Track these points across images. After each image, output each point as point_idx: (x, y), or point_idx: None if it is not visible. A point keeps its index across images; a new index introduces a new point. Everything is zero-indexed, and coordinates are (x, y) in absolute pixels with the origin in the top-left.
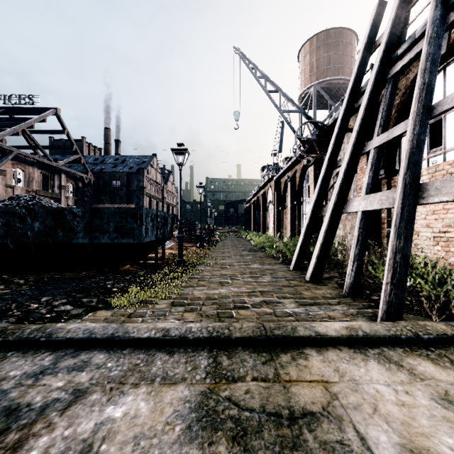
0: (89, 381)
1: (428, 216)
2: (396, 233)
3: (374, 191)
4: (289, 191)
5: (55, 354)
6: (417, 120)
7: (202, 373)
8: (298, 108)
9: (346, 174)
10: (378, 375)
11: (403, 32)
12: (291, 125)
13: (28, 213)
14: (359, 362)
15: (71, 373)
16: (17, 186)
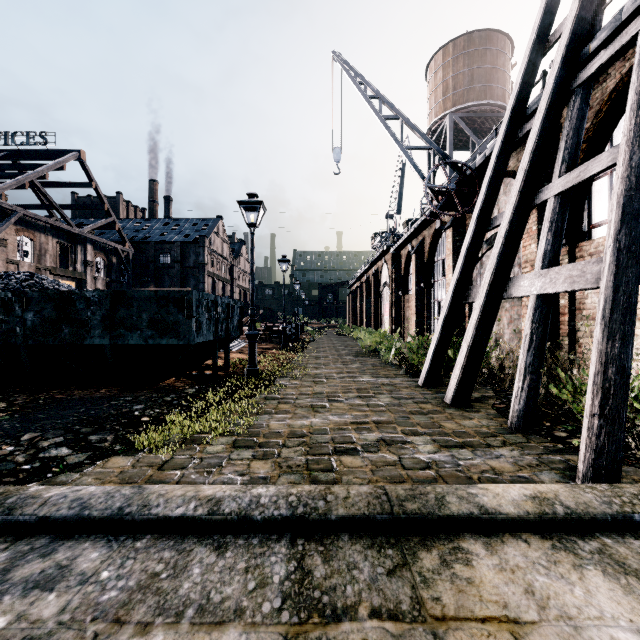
0: (58, 615)
1: (639, 303)
2: (606, 330)
3: (555, 263)
4: (414, 267)
5: (13, 549)
6: (636, 145)
7: (275, 597)
8: (429, 142)
9: (508, 237)
10: (612, 605)
11: (598, 16)
12: (419, 169)
13: (16, 299)
14: (567, 571)
15: (28, 595)
16: (23, 262)
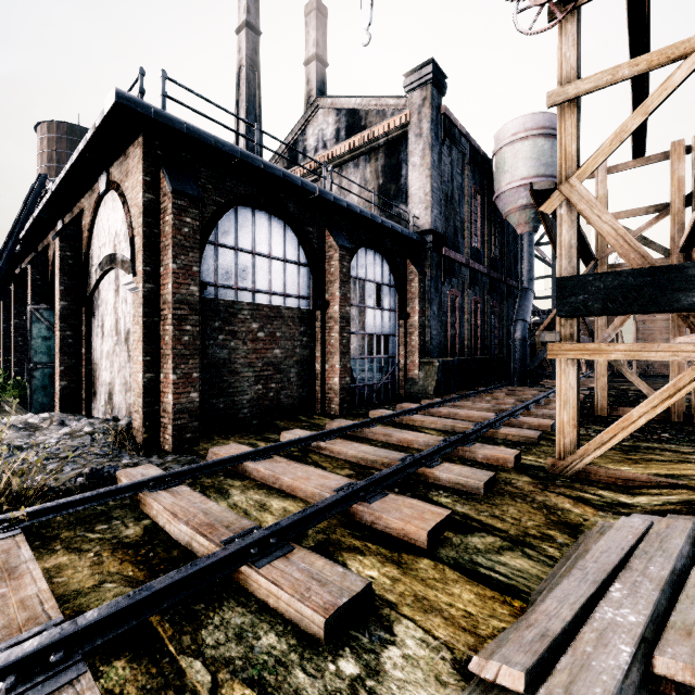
0: None
1: None
2: None
3: None
4: None
5: None
6: None
7: None
8: None
9: None
10: None
11: None
12: None
13: None
14: None
15: None
16: None
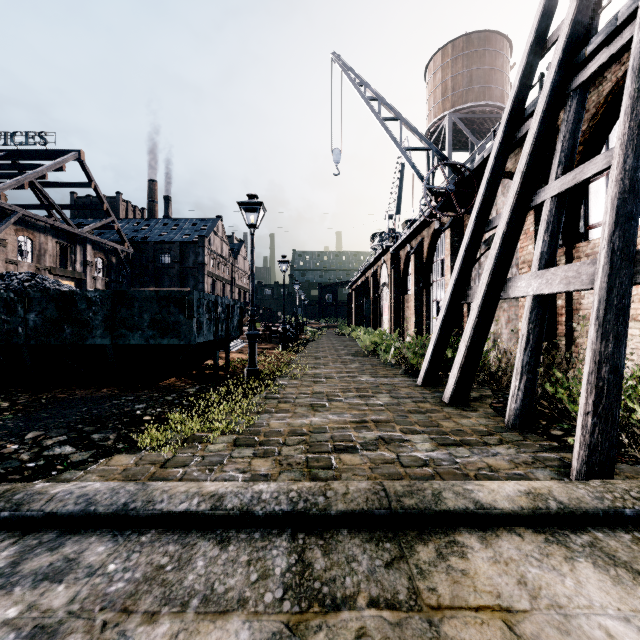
0: (67, 605)
1: (635, 304)
2: (600, 330)
3: (552, 264)
4: (413, 267)
5: (22, 543)
6: (630, 148)
7: (276, 588)
8: (427, 143)
9: (506, 238)
10: (601, 595)
11: (594, 20)
12: (418, 170)
13: (18, 300)
14: (559, 563)
15: (38, 586)
16: (22, 262)
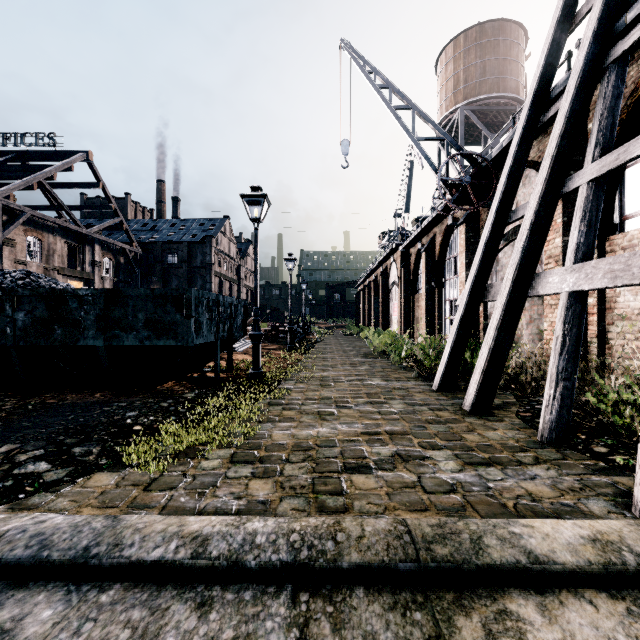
0: None
1: None
2: None
3: (590, 256)
4: (424, 265)
5: None
6: None
7: None
8: (442, 133)
9: (534, 229)
10: None
11: None
12: (431, 161)
13: (6, 298)
14: None
15: None
16: (31, 263)
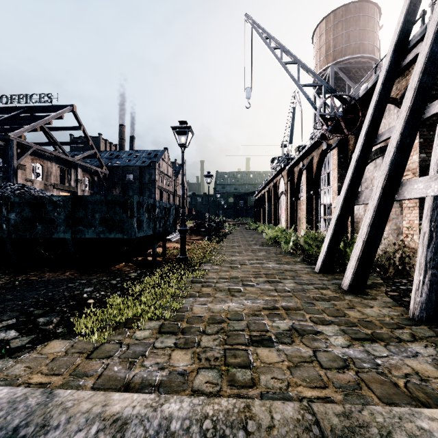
0: None
1: None
2: None
3: None
4: (305, 179)
5: None
6: None
7: None
8: (320, 80)
9: (400, 147)
10: None
11: None
12: (312, 101)
13: (2, 203)
14: None
15: None
16: (36, 180)
